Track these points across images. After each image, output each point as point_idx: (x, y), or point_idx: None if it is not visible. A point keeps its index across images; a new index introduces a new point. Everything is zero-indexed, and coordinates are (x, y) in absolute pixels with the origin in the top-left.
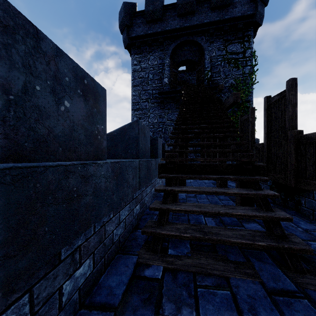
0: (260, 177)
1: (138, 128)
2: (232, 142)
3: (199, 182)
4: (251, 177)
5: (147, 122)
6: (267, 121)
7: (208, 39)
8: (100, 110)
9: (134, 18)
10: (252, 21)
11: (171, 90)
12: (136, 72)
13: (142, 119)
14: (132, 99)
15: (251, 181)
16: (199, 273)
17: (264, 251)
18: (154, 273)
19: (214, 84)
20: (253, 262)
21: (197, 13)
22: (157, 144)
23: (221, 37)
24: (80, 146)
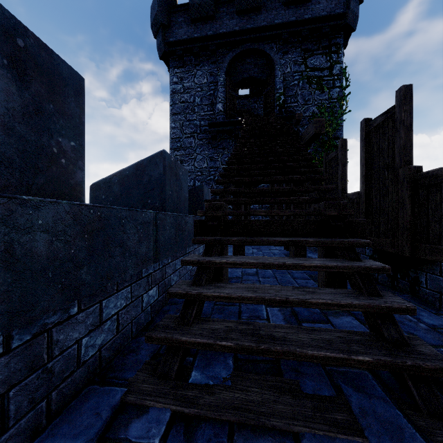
0: (358, 239)
1: (165, 165)
2: (312, 187)
3: (266, 253)
4: (342, 240)
5: (193, 166)
6: (365, 157)
7: (280, 48)
8: (67, 112)
9: (173, 14)
10: (342, 23)
11: (226, 121)
12: (176, 94)
13: (186, 162)
14: (170, 134)
15: (343, 246)
16: (243, 425)
17: (367, 370)
18: (150, 429)
19: (288, 113)
20: (347, 395)
21: (264, 10)
22: (202, 196)
23: (298, 45)
24: (3, 170)
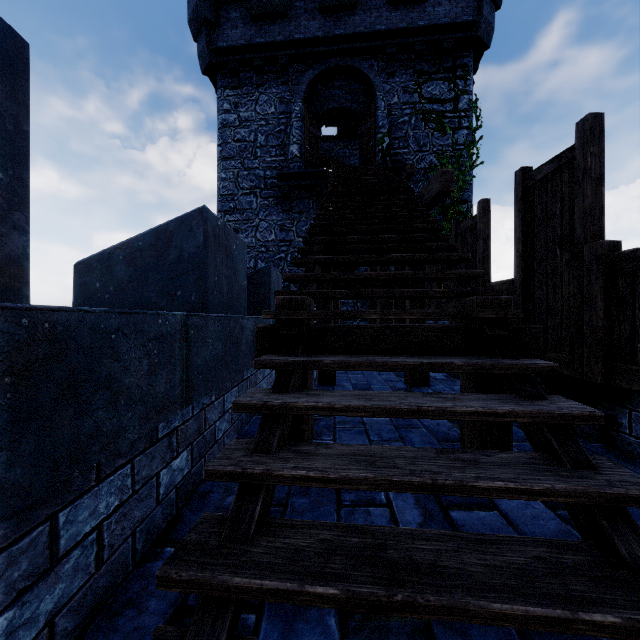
0: (536, 361)
1: (206, 231)
2: (449, 272)
3: (366, 372)
4: (511, 363)
5: (254, 239)
6: (523, 227)
7: (384, 68)
8: None
9: (224, 6)
10: (472, 37)
11: (305, 171)
12: (229, 129)
13: (243, 232)
14: (218, 189)
15: (512, 373)
16: None
17: None
18: None
19: (395, 163)
20: None
21: (360, 9)
22: (269, 283)
23: (410, 65)
24: None
